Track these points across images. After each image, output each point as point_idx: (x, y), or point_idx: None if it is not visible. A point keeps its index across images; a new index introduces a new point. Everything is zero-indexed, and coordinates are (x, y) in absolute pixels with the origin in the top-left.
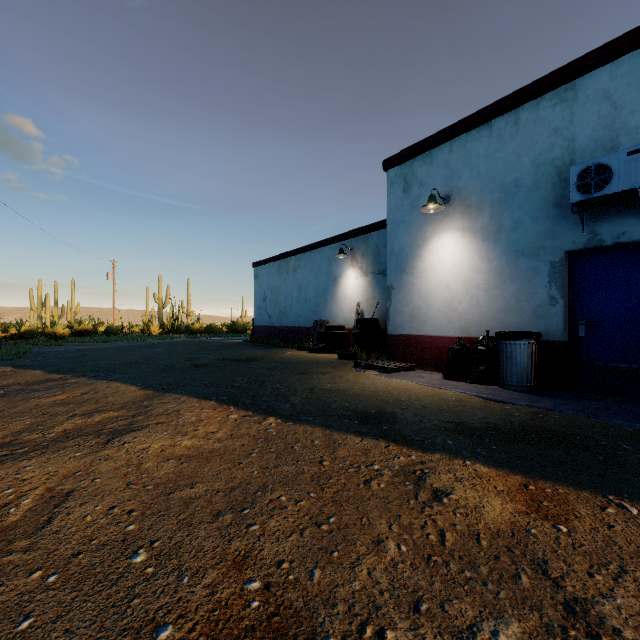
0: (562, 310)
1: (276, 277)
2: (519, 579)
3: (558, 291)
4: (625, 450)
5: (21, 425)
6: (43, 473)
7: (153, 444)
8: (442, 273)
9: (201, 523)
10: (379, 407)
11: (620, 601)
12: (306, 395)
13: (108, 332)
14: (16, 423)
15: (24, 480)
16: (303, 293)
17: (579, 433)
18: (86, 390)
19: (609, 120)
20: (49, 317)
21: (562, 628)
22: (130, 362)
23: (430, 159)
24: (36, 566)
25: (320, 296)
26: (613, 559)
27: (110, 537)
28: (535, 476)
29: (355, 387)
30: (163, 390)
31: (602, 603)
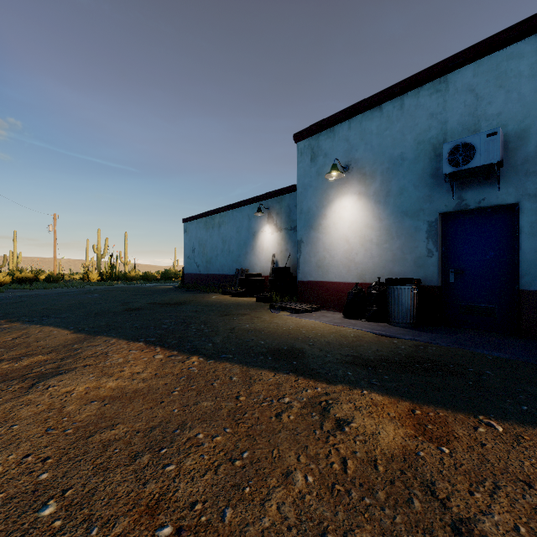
0: (437, 261)
1: (203, 231)
2: (412, 503)
3: (434, 245)
4: (488, 375)
5: None
6: None
7: (78, 387)
8: (342, 229)
9: (118, 467)
10: (290, 344)
11: (497, 517)
12: (227, 335)
13: (49, 279)
14: None
15: None
16: (227, 245)
17: (452, 362)
18: (18, 335)
19: (473, 108)
20: None
21: None
22: (66, 307)
23: (333, 134)
24: None
25: (241, 248)
26: (488, 476)
27: (20, 489)
28: (420, 402)
29: (270, 326)
30: (94, 333)
31: (483, 521)
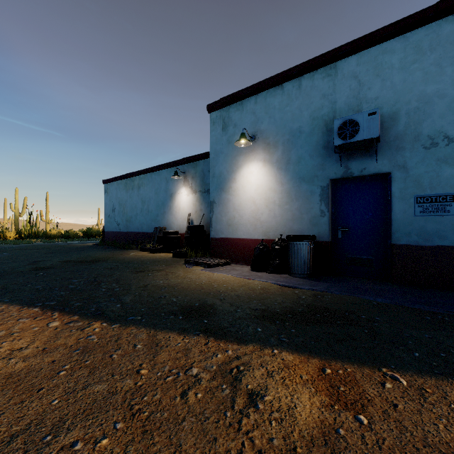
0: (328, 220)
1: (123, 192)
2: None
3: (326, 207)
4: (378, 321)
5: None
6: None
7: None
8: (250, 192)
9: None
10: (202, 300)
11: None
12: (139, 293)
13: None
14: None
15: None
16: (146, 205)
17: (346, 309)
18: None
19: (356, 92)
20: None
21: None
22: None
23: (241, 107)
24: None
25: (159, 208)
26: (412, 453)
27: None
28: (328, 357)
29: (183, 282)
30: None
31: None
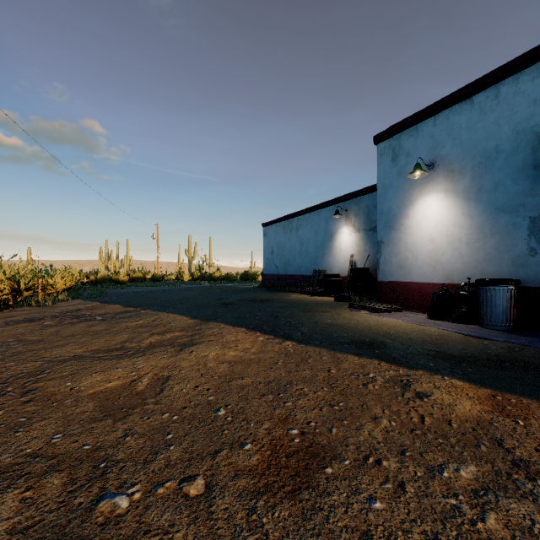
0: None
1: (282, 235)
2: (479, 446)
3: (537, 243)
4: None
5: (123, 338)
6: (149, 365)
7: (211, 353)
8: (427, 229)
9: (254, 399)
10: (372, 337)
11: None
12: (312, 327)
13: (153, 279)
14: (119, 337)
15: (139, 368)
16: (304, 247)
17: None
18: (154, 318)
19: None
20: (113, 268)
21: (508, 474)
22: (176, 300)
23: (416, 132)
24: (164, 411)
25: (318, 250)
26: None
27: (200, 401)
28: (503, 391)
29: (351, 322)
30: (206, 320)
31: None
